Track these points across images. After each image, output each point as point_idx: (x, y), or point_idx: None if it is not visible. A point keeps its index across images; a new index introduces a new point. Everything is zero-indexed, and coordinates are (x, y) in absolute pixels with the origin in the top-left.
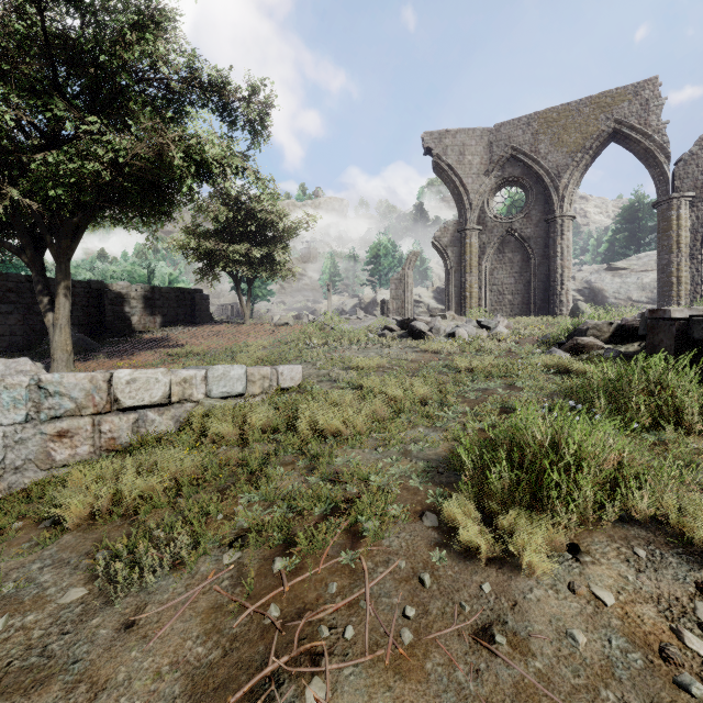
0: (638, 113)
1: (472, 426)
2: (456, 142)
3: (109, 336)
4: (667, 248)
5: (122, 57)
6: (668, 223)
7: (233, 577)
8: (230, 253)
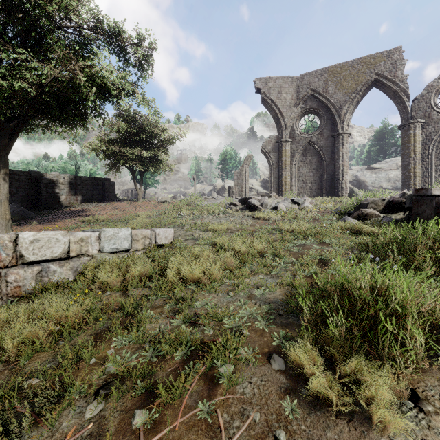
0: (390, 69)
1: (300, 274)
2: (276, 85)
3: (44, 209)
4: (407, 154)
5: (45, 9)
6: (408, 138)
7: (92, 435)
8: (128, 154)
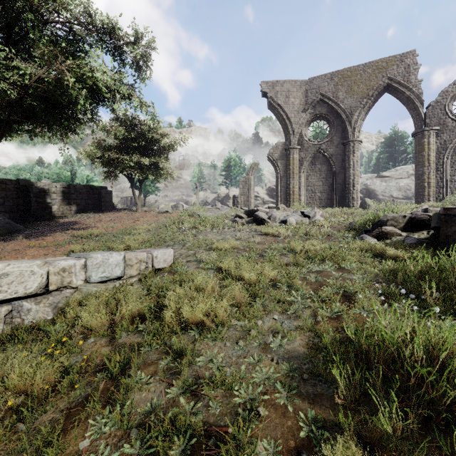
0: (403, 74)
1: (322, 314)
2: (283, 89)
3: (33, 220)
4: (421, 163)
5: (29, 1)
6: (422, 147)
7: None
8: (125, 161)
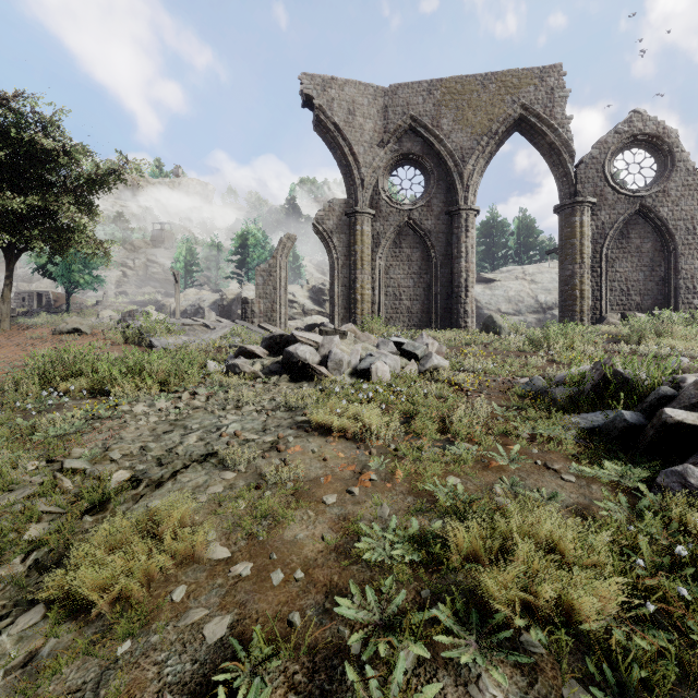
0: (544, 102)
1: None
2: (344, 95)
3: None
4: (571, 258)
5: None
6: (572, 230)
7: None
8: None
